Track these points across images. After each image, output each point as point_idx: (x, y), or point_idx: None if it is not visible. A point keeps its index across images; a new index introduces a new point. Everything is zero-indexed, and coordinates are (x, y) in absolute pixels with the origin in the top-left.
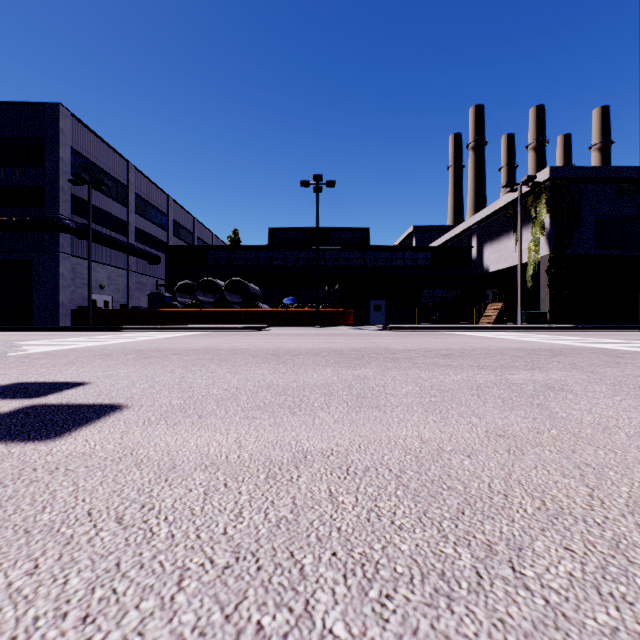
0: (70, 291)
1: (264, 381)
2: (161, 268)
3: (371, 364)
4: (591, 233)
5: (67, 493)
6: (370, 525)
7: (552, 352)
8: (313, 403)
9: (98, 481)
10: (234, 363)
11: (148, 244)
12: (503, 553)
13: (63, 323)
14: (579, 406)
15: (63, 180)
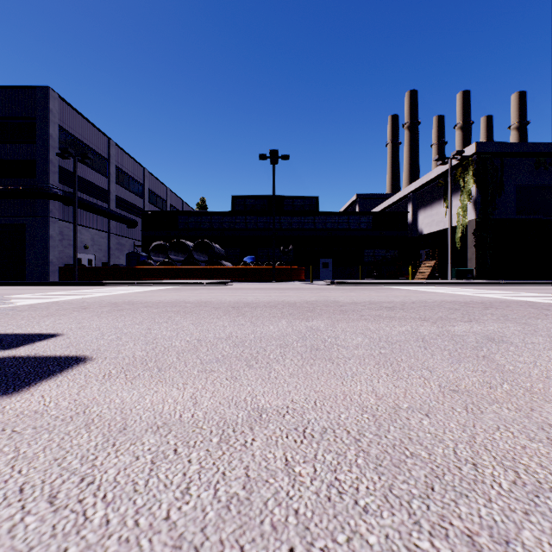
0: (58, 251)
1: (224, 333)
2: (138, 231)
3: (322, 316)
4: (512, 200)
5: (4, 462)
6: (331, 506)
7: (484, 305)
8: (269, 355)
9: (42, 446)
10: (198, 315)
11: (127, 210)
12: (489, 549)
13: (52, 279)
14: (523, 358)
15: (52, 154)
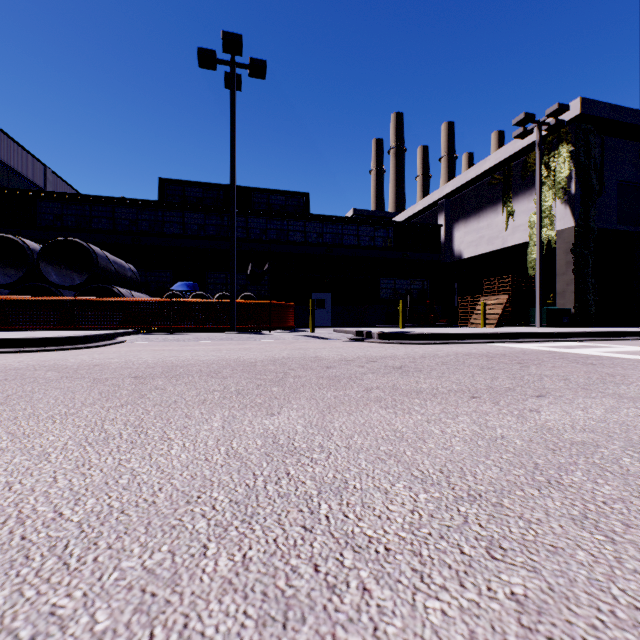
0: None
1: None
2: None
3: None
4: (614, 203)
5: None
6: None
7: None
8: None
9: None
10: None
11: None
12: None
13: None
14: None
15: None
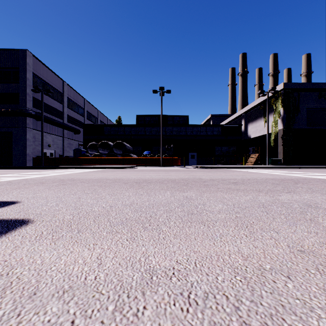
0: (32, 148)
1: (128, 201)
2: (80, 136)
3: (193, 188)
4: (305, 117)
5: None
6: None
7: (293, 181)
8: (159, 218)
9: None
10: (113, 188)
11: (74, 123)
12: None
13: (28, 164)
14: None
15: (28, 89)
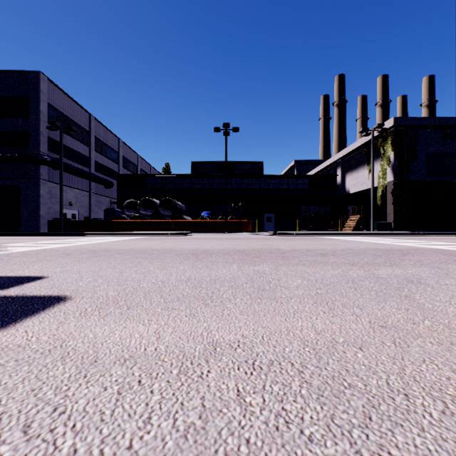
0: (47, 207)
1: (184, 275)
2: (114, 190)
3: (267, 261)
4: (424, 165)
5: None
6: (279, 436)
7: (401, 252)
8: (222, 295)
9: (21, 377)
10: (162, 260)
11: (104, 173)
12: None
13: (42, 230)
14: (439, 298)
15: (42, 127)
